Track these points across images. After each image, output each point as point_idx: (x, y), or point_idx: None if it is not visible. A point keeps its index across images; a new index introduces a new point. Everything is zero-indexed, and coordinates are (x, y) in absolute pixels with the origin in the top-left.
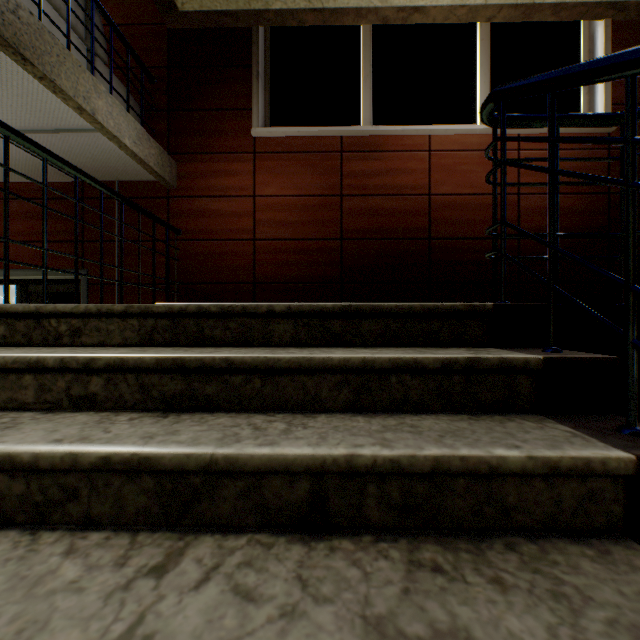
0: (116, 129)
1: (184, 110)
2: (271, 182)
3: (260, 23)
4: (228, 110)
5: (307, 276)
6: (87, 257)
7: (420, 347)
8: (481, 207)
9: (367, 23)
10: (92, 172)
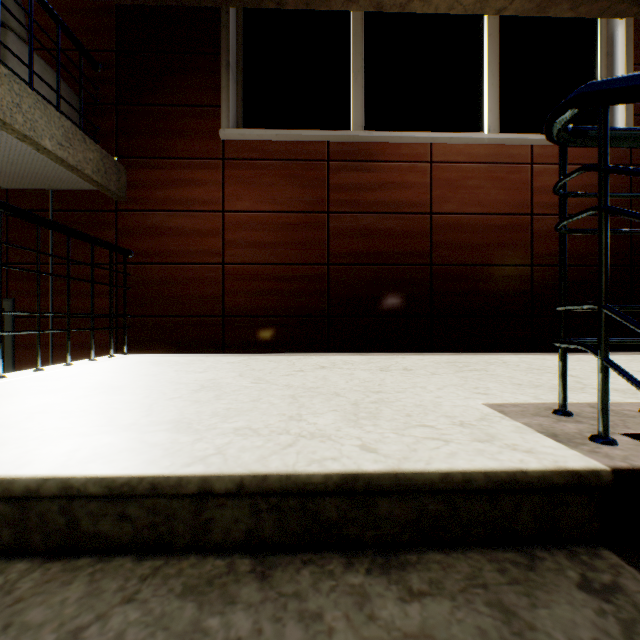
0: (28, 126)
1: (136, 104)
2: (244, 194)
3: (230, 2)
4: (191, 106)
5: (287, 308)
6: (13, 283)
7: (481, 545)
8: (490, 229)
9: (358, 9)
10: (15, 178)
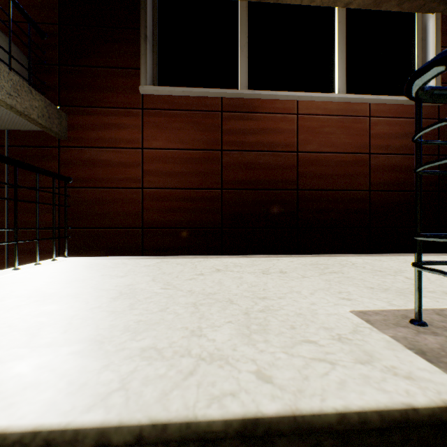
0: None
1: (75, 65)
2: (158, 136)
3: None
4: (117, 68)
5: (191, 221)
6: None
7: None
8: (340, 163)
9: None
10: None
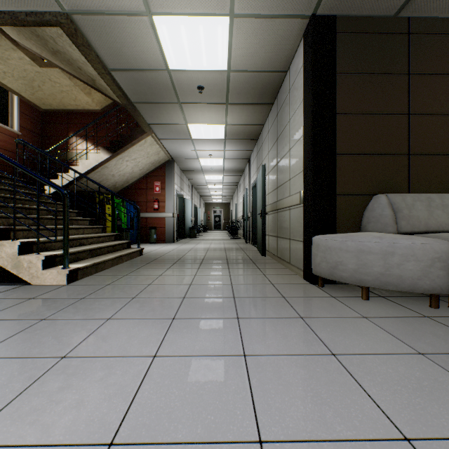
0: None
1: None
2: None
3: None
4: None
5: None
6: None
7: None
8: None
9: None
10: None
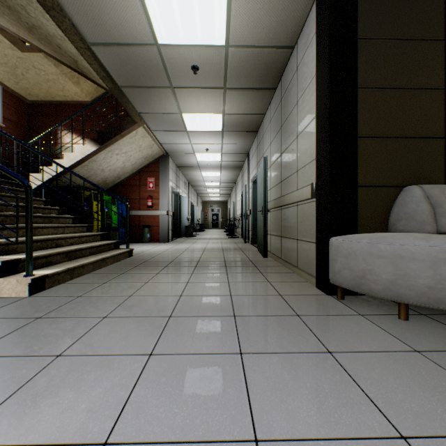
0: None
1: None
2: None
3: None
4: None
5: None
6: None
7: None
8: None
9: None
10: None
